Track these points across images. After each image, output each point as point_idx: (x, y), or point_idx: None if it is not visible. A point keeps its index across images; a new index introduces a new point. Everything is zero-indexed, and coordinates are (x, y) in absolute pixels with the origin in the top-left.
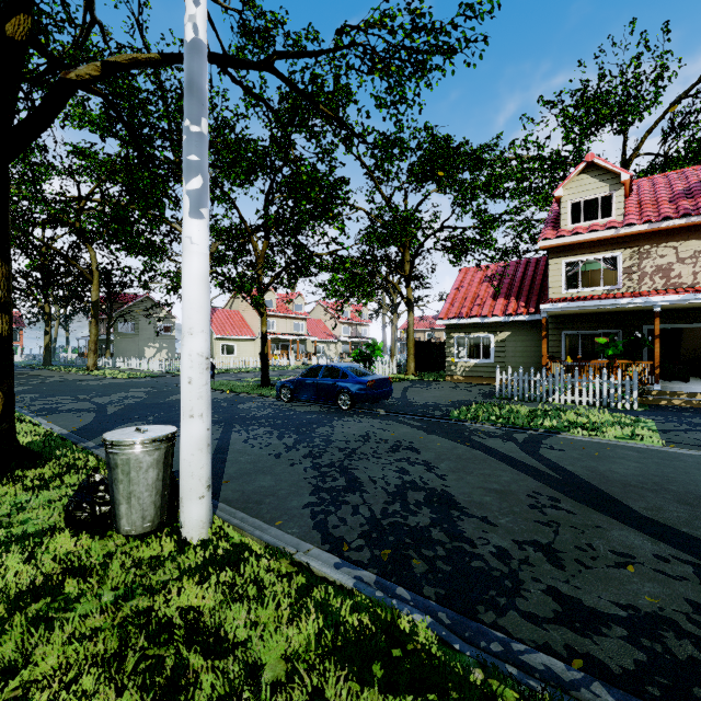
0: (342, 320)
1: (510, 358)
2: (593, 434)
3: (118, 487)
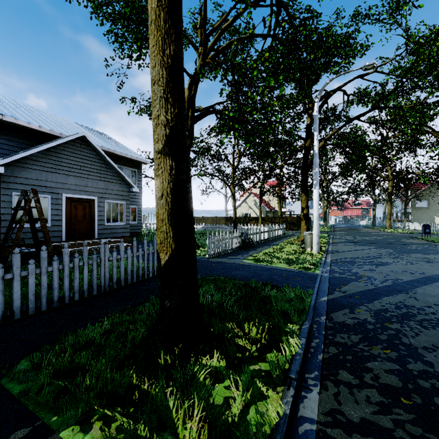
0: None
1: None
2: None
3: (304, 241)
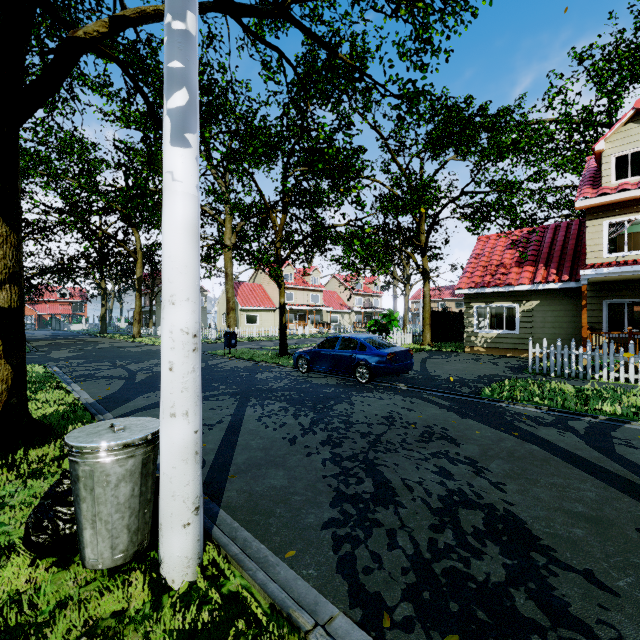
0: (355, 291)
1: (539, 329)
2: None
3: (81, 507)
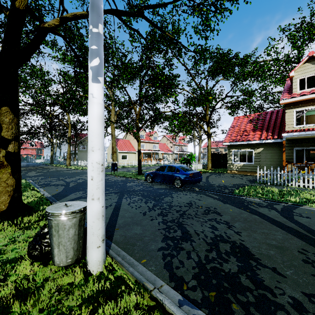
0: (175, 143)
1: (263, 162)
2: None
3: (53, 239)
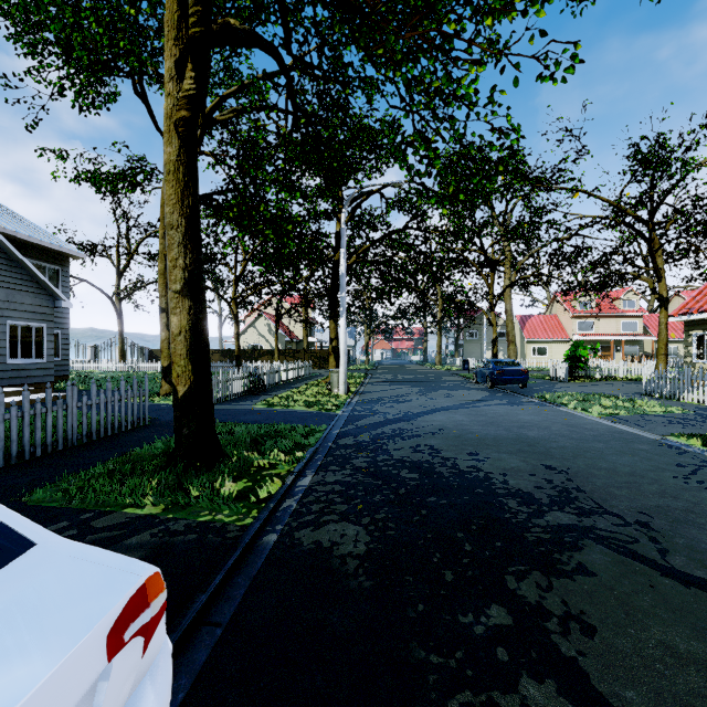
0: None
1: None
2: (576, 408)
3: (331, 381)
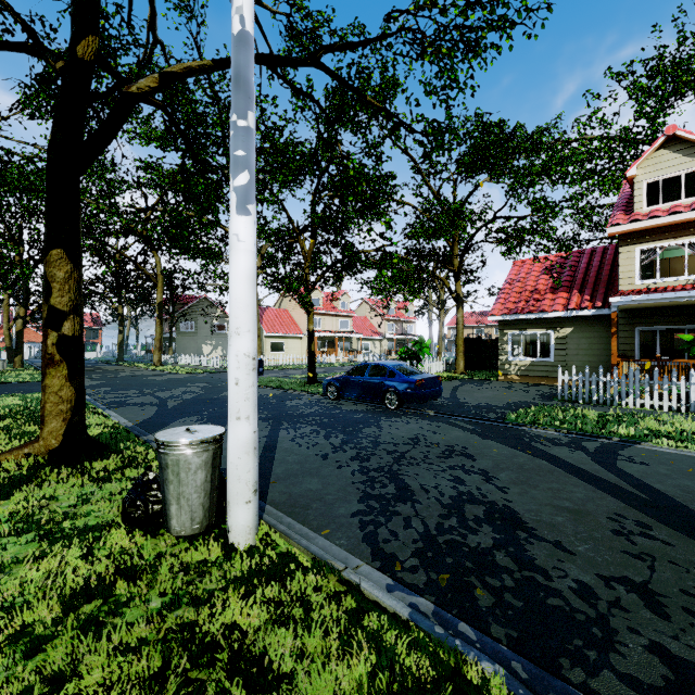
0: (387, 317)
1: (573, 357)
2: (681, 445)
3: (169, 488)
